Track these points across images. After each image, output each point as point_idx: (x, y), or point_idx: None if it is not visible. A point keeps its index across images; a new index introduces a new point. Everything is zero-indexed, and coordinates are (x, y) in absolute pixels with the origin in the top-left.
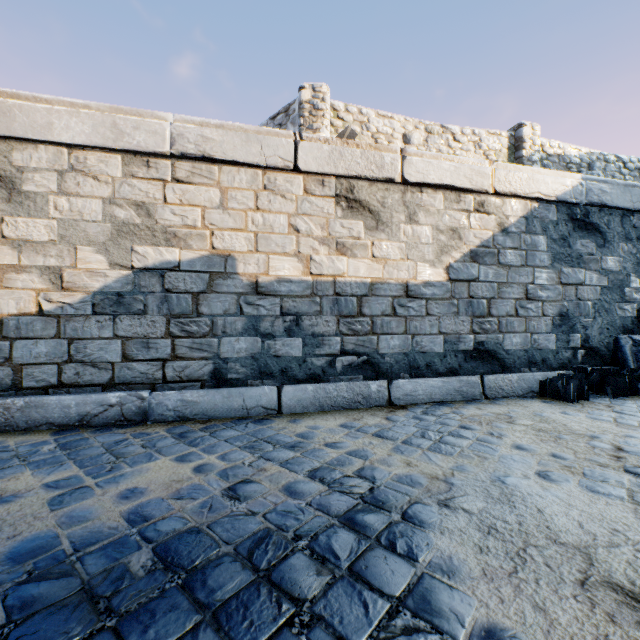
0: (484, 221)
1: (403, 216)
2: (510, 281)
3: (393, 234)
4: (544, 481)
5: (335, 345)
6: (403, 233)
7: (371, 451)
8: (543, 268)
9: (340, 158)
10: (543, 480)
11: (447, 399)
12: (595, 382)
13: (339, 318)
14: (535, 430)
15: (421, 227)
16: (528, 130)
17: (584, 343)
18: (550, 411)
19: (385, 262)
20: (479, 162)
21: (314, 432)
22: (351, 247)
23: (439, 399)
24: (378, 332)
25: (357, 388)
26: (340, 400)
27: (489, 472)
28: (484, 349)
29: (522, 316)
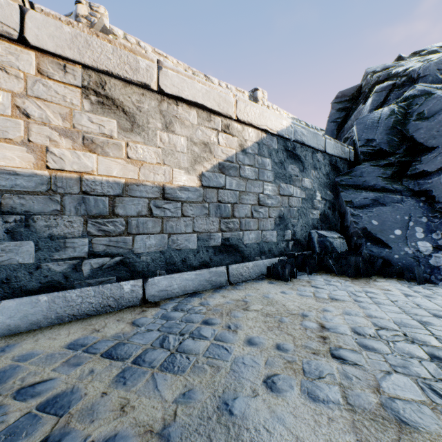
0: (229, 141)
1: (160, 123)
2: (248, 190)
3: (150, 138)
4: (271, 395)
5: (82, 247)
6: (160, 139)
7: (82, 391)
8: (269, 182)
9: (87, 46)
10: (270, 394)
11: (199, 289)
12: (299, 263)
13: (87, 218)
14: (264, 315)
15: (177, 137)
16: (260, 94)
17: (293, 236)
18: (274, 292)
19: (141, 164)
20: (226, 92)
21: (18, 367)
22: (102, 144)
23: (192, 290)
24: (133, 232)
25: (108, 291)
26: (85, 307)
27: (218, 395)
28: (229, 244)
29: (256, 217)
